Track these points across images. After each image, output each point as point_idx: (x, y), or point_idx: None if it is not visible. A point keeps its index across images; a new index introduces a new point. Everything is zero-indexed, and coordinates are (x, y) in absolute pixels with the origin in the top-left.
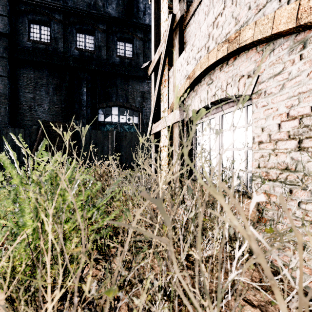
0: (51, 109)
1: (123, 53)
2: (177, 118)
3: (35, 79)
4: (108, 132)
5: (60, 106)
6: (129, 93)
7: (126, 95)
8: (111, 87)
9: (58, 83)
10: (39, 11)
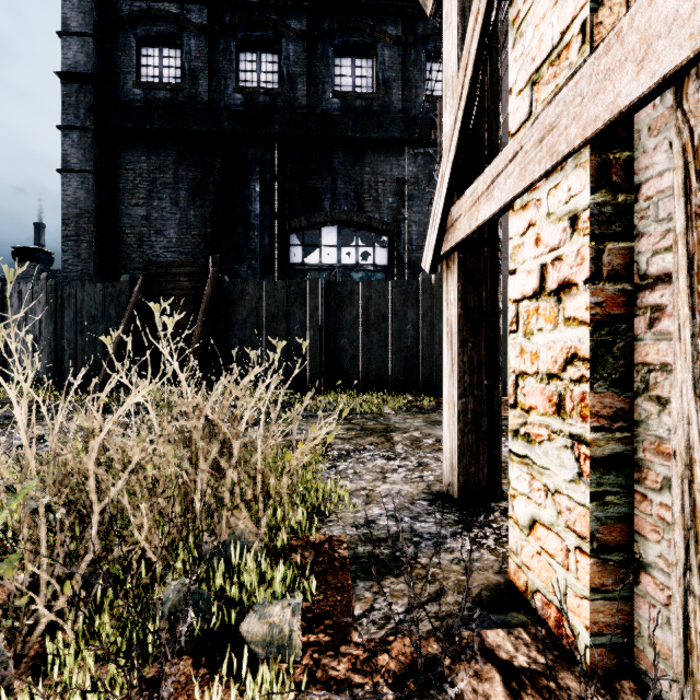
0: (183, 241)
1: (349, 87)
2: None
3: (151, 172)
4: (305, 284)
5: (202, 231)
6: (366, 187)
7: (358, 194)
8: (321, 176)
9: (199, 177)
10: (157, 14)
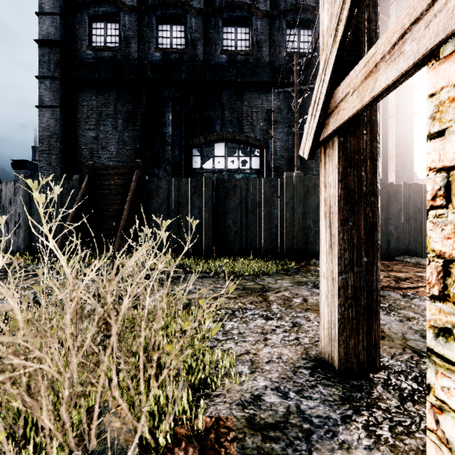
0: (120, 154)
1: (233, 47)
2: None
3: (99, 107)
4: (201, 180)
5: (133, 146)
6: (245, 115)
7: (239, 120)
8: (213, 108)
9: (131, 110)
10: None
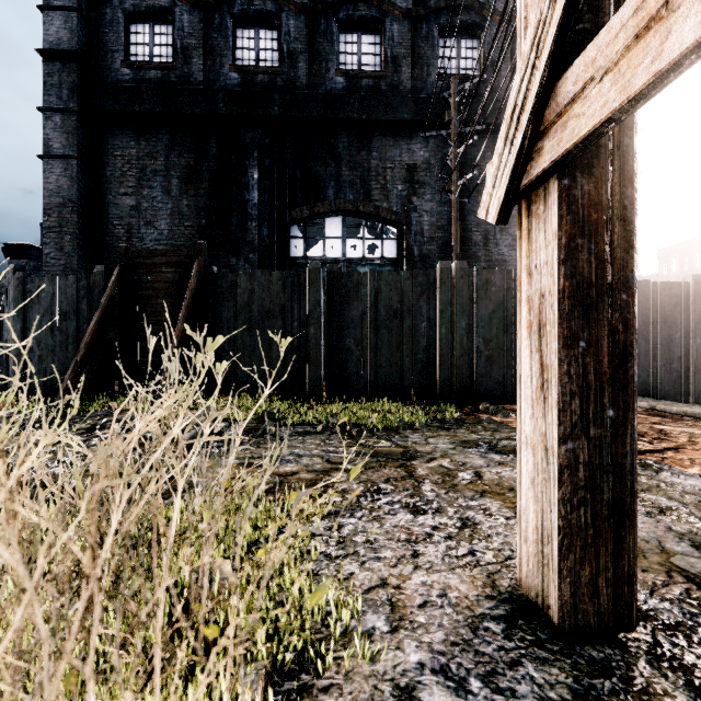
0: (175, 233)
1: (354, 65)
2: None
3: (141, 159)
4: (304, 274)
5: (195, 222)
6: (373, 173)
7: (365, 181)
8: (324, 161)
9: (192, 163)
10: None
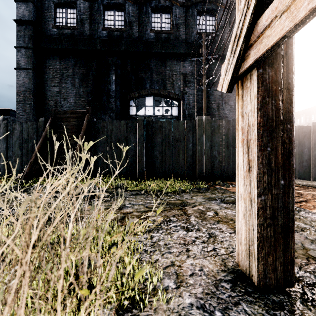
0: (77, 104)
1: (158, 28)
2: None
3: (61, 70)
4: (136, 122)
5: (86, 99)
6: (167, 77)
7: (163, 80)
8: (145, 71)
9: (85, 72)
10: None
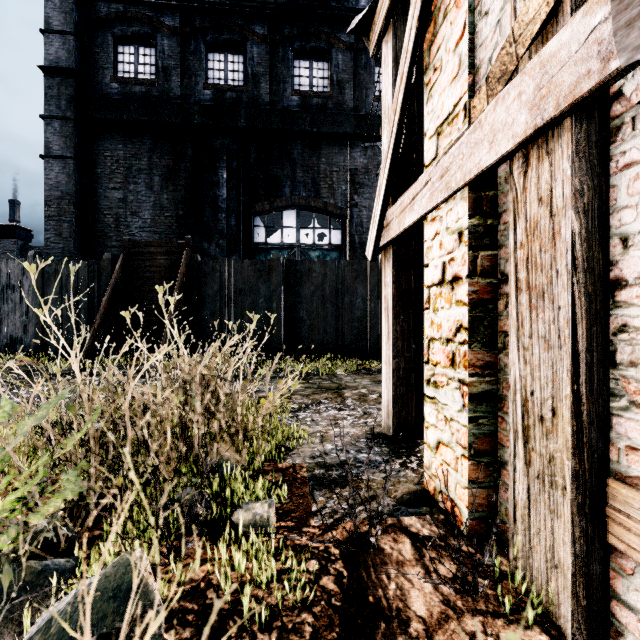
0: (157, 222)
1: (307, 86)
2: (572, 78)
3: (127, 159)
4: (268, 262)
5: (174, 213)
6: (322, 175)
7: (315, 181)
8: (282, 165)
9: (171, 164)
10: (133, 16)
